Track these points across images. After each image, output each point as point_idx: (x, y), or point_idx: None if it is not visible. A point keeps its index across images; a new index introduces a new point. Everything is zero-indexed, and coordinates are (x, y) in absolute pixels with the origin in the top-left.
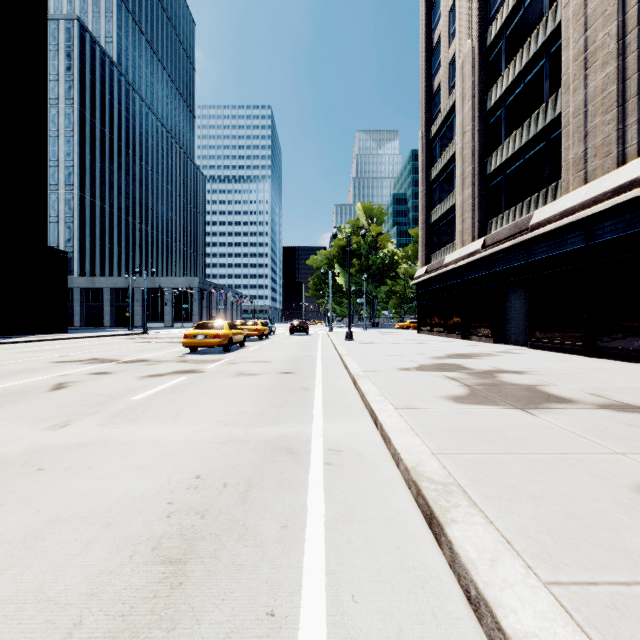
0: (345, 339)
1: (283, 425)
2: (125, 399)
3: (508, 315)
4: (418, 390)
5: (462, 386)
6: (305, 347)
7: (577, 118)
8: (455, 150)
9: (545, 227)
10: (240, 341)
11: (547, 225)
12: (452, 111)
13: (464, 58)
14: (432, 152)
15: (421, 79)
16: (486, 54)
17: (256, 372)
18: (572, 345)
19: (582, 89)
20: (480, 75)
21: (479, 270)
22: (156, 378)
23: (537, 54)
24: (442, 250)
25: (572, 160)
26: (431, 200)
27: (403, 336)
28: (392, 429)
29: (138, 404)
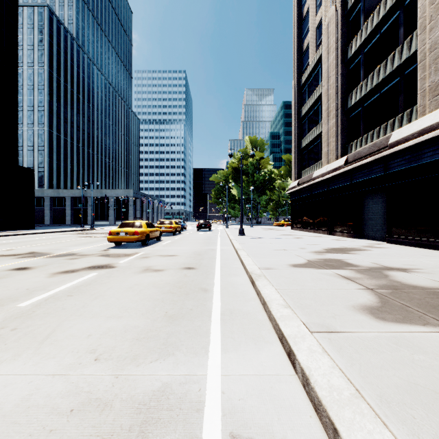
0: (238, 234)
1: (170, 359)
2: (11, 306)
3: (366, 216)
4: (322, 296)
5: (364, 289)
6: (207, 241)
7: (434, 52)
8: (321, 92)
9: (404, 144)
10: (156, 236)
11: (405, 142)
12: (318, 63)
13: (329, 20)
14: (302, 95)
15: (294, 42)
16: (347, 15)
17: (161, 267)
18: (429, 241)
19: (438, 27)
20: (342, 31)
21: (342, 181)
22: (66, 275)
23: (392, 7)
24: (310, 167)
25: (428, 87)
26: (301, 131)
27: (281, 232)
28: (329, 394)
29: (18, 315)
